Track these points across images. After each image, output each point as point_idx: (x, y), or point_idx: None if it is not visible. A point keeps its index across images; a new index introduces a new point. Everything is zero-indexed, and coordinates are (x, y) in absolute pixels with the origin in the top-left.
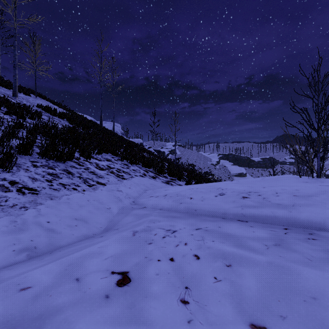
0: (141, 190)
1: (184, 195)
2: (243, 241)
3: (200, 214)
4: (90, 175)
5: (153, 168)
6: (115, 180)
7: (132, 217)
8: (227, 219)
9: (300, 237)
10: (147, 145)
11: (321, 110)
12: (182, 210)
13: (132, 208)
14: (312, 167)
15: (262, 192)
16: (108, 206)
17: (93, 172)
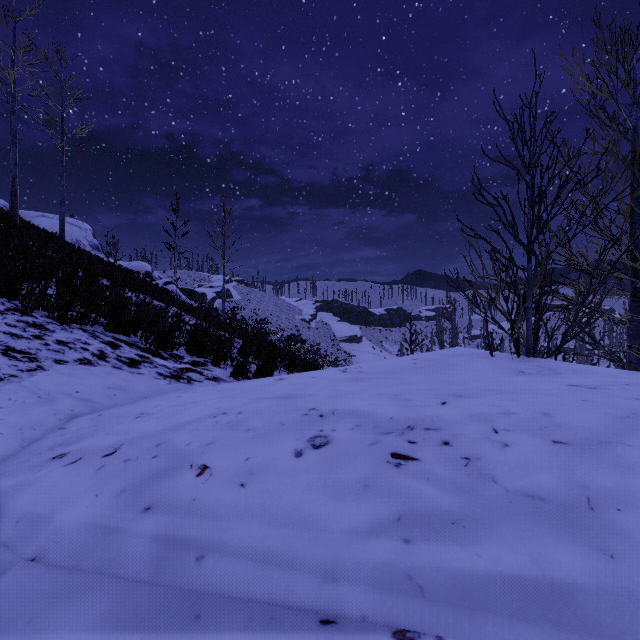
0: (47, 422)
1: (181, 452)
2: None
3: (216, 585)
4: None
5: (141, 334)
6: None
7: None
8: None
9: None
10: (163, 278)
11: (537, 201)
12: (139, 560)
13: None
14: (520, 332)
15: (449, 427)
16: None
17: None
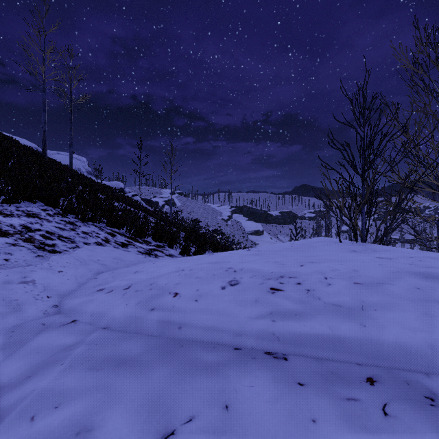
0: (87, 275)
1: (163, 287)
2: None
3: (188, 337)
4: None
5: (126, 228)
6: (29, 256)
7: (19, 364)
8: (244, 354)
9: (429, 432)
10: (131, 192)
11: (367, 147)
12: (152, 328)
13: (40, 328)
14: (357, 227)
15: (302, 276)
16: None
17: None
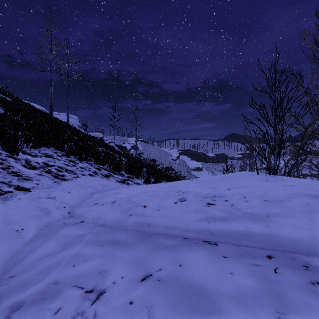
0: (86, 195)
1: (136, 202)
2: (223, 315)
3: (154, 231)
4: (9, 176)
5: (107, 165)
6: (50, 182)
7: (55, 243)
8: (190, 241)
9: (301, 281)
10: (108, 140)
11: (277, 107)
12: (131, 226)
13: (62, 225)
14: (270, 164)
15: (228, 196)
16: (20, 227)
17: (16, 172)
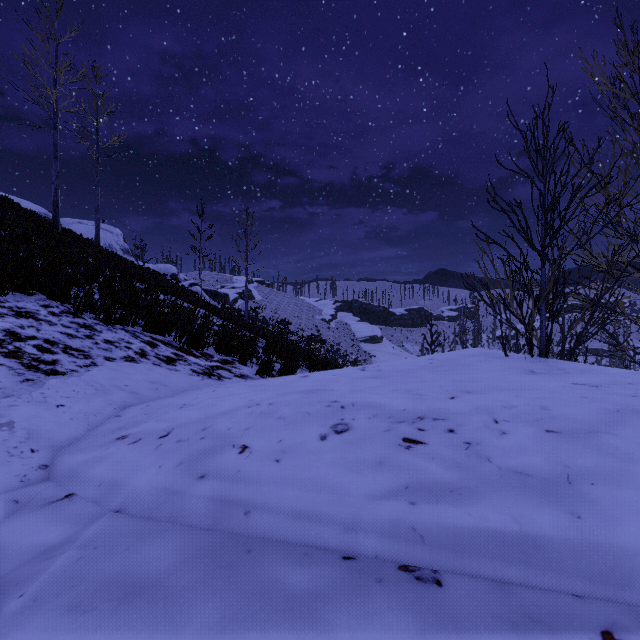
0: (106, 411)
1: (224, 435)
2: None
3: (261, 532)
4: None
5: (175, 334)
6: (9, 381)
7: None
8: (362, 570)
9: None
10: (188, 280)
11: (550, 207)
12: (199, 513)
13: (9, 510)
14: (533, 334)
15: (455, 418)
16: None
17: None
